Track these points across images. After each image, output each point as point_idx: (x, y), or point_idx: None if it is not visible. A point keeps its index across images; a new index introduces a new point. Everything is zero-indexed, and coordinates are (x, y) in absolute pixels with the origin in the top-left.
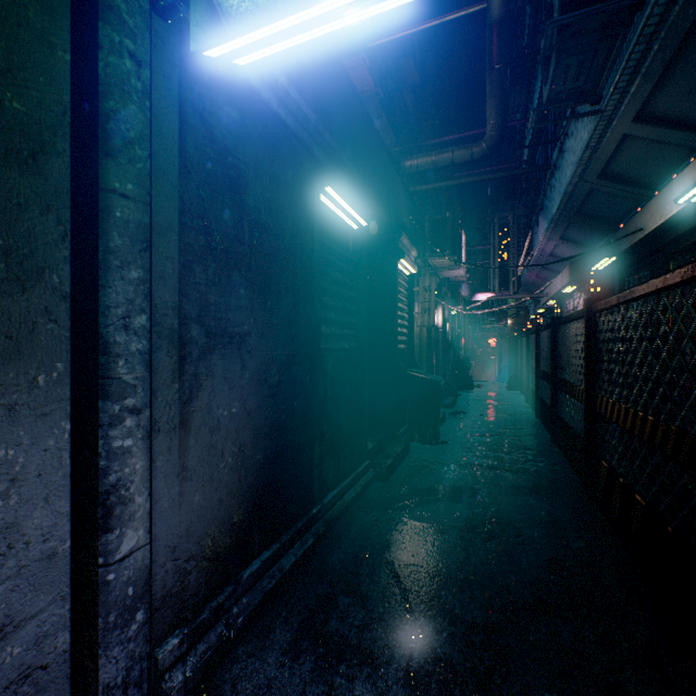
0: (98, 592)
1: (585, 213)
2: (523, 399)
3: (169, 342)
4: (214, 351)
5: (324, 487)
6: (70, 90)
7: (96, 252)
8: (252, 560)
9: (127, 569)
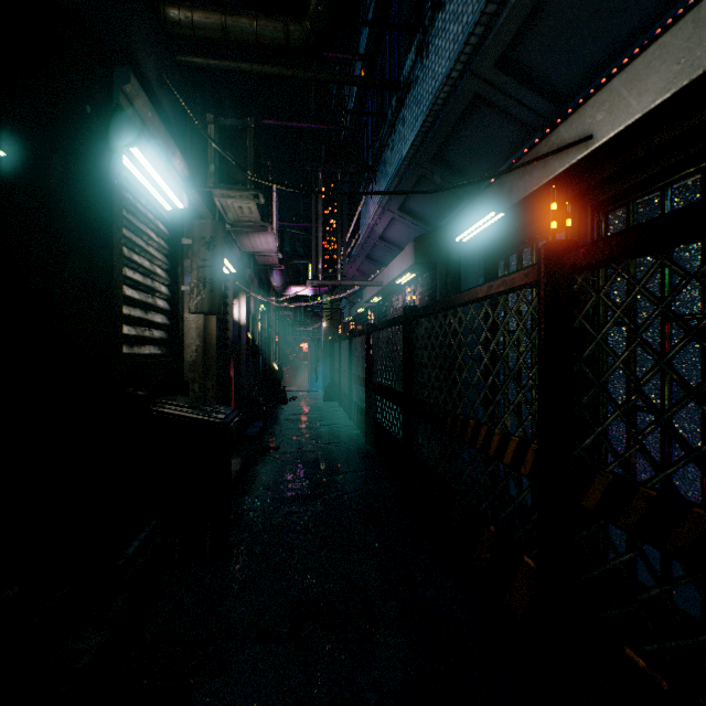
0: None
1: (445, 160)
2: (345, 414)
3: None
4: None
5: None
6: None
7: None
8: None
9: None
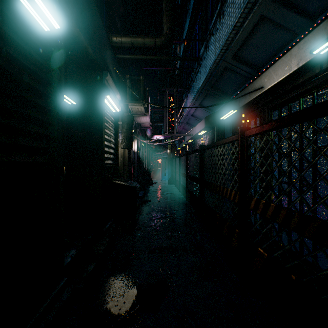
0: None
1: (216, 87)
2: (177, 189)
3: None
4: None
5: None
6: None
7: None
8: None
9: None
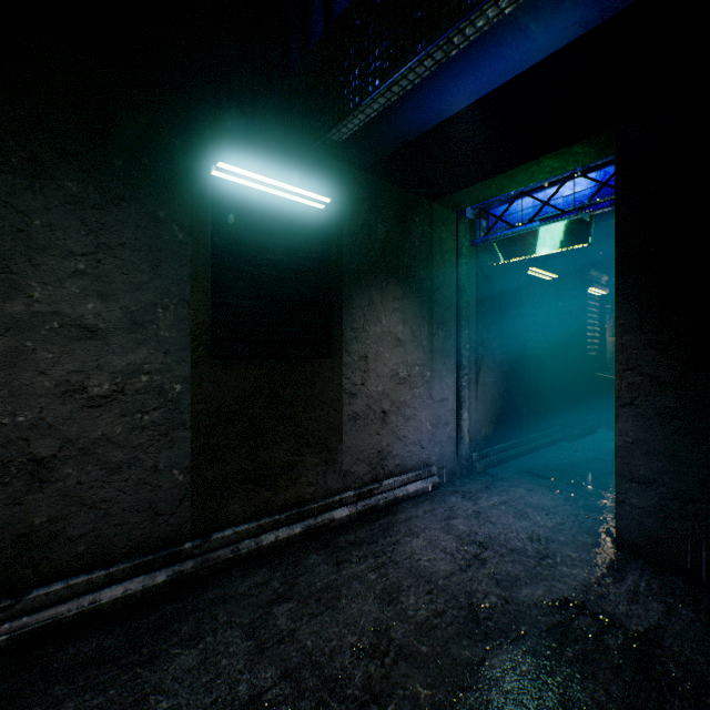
0: (458, 426)
1: None
2: None
3: (473, 352)
4: (484, 356)
5: (528, 430)
6: (455, 284)
7: (457, 326)
8: (496, 445)
9: (465, 423)
